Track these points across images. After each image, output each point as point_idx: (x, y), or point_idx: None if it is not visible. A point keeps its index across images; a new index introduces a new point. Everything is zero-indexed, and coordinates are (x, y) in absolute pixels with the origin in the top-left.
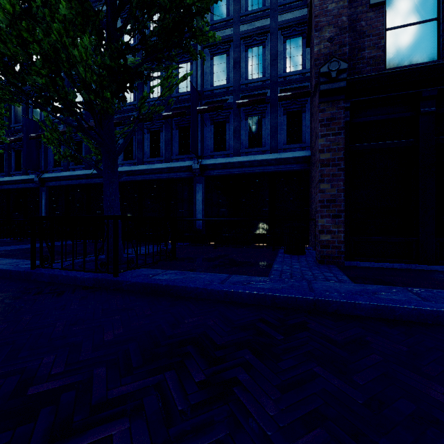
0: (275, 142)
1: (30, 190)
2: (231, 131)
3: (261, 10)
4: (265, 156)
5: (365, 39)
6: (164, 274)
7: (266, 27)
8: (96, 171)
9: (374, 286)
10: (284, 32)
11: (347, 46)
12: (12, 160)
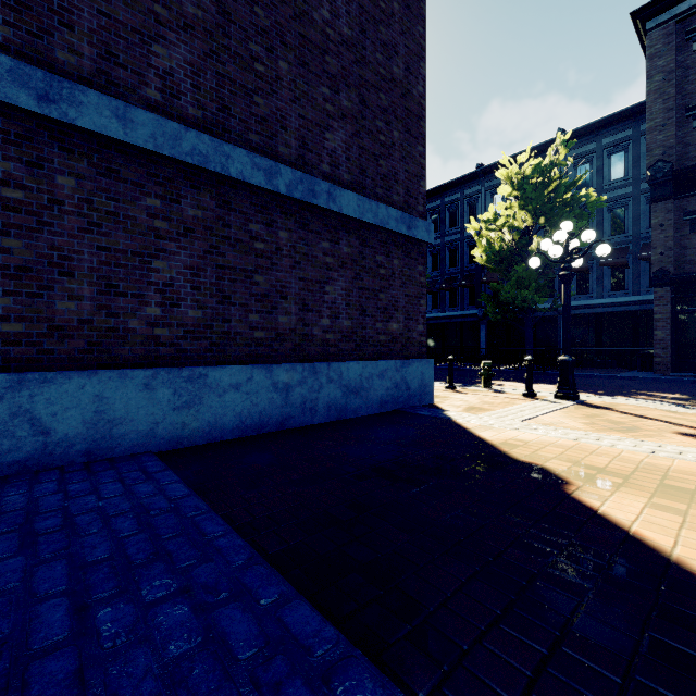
0: (637, 286)
1: None
2: (593, 278)
3: (623, 179)
4: (627, 298)
5: (687, 250)
6: None
7: (628, 194)
8: (470, 312)
9: (665, 377)
10: (647, 196)
11: (672, 258)
12: None
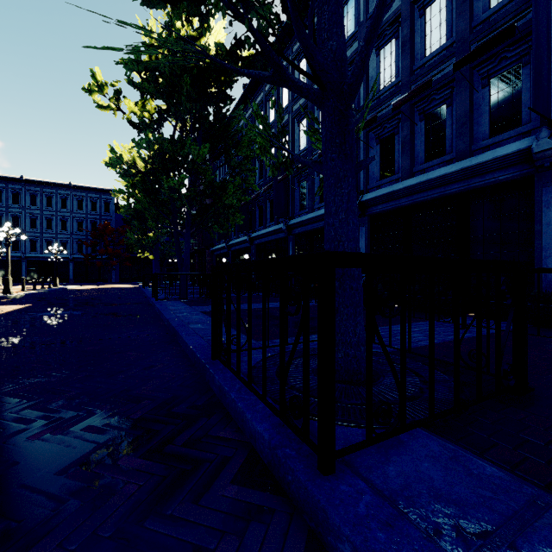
0: None
1: (280, 241)
2: None
3: None
4: None
5: None
6: (546, 549)
7: None
8: None
9: None
10: None
11: None
12: (268, 212)
